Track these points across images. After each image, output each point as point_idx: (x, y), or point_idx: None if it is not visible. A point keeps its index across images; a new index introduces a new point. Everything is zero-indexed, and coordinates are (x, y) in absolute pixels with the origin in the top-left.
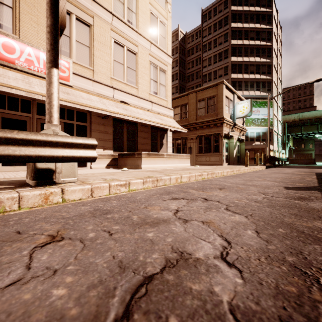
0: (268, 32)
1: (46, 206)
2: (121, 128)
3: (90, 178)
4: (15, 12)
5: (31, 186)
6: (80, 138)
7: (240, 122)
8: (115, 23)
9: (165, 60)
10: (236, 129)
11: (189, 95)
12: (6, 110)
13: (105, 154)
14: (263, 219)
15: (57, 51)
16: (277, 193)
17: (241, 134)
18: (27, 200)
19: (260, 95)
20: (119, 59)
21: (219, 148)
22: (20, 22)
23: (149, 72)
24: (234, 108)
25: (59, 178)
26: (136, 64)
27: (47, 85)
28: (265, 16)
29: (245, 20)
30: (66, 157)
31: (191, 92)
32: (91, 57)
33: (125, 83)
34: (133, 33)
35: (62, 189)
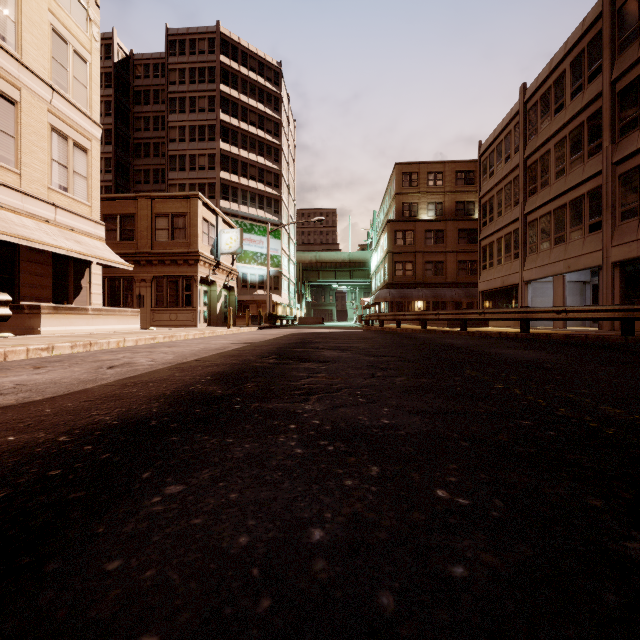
0: (276, 124)
1: None
2: None
3: None
4: None
5: None
6: None
7: (229, 259)
8: None
9: (86, 129)
10: (221, 270)
11: (139, 201)
12: None
13: None
14: (184, 354)
15: None
16: (217, 346)
17: (229, 279)
18: None
19: (265, 218)
20: None
21: (192, 299)
22: None
23: (49, 145)
24: (218, 238)
25: None
26: (17, 125)
27: None
28: (272, 97)
29: (243, 89)
30: None
31: (142, 196)
32: None
33: None
34: (8, 61)
35: None
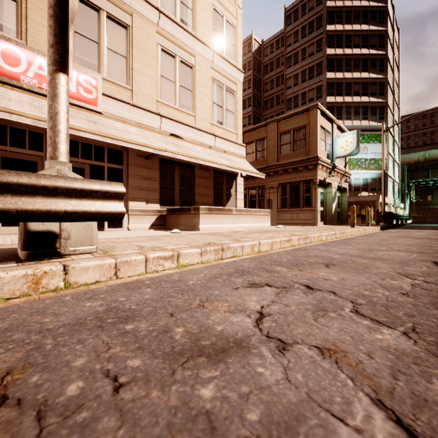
0: (381, 36)
1: (35, 295)
2: (171, 172)
3: (119, 246)
4: (20, 7)
5: (18, 261)
6: (96, 181)
7: (341, 163)
8: (163, 24)
9: (233, 76)
10: (336, 173)
11: (268, 126)
12: (7, 147)
13: (149, 210)
14: None
15: (65, 46)
16: (431, 275)
17: (342, 181)
18: (1, 287)
19: (368, 126)
20: (169, 75)
21: (311, 200)
22: (27, 22)
23: (211, 93)
24: (333, 143)
25: (66, 247)
26: (193, 82)
27: (48, 99)
28: (376, 13)
29: (346, 20)
30: (72, 212)
31: (270, 121)
32: (129, 72)
33: (176, 109)
34: (188, 38)
35: (64, 266)
